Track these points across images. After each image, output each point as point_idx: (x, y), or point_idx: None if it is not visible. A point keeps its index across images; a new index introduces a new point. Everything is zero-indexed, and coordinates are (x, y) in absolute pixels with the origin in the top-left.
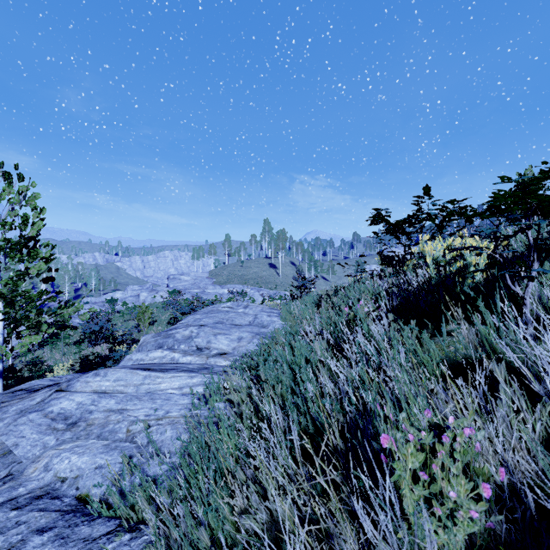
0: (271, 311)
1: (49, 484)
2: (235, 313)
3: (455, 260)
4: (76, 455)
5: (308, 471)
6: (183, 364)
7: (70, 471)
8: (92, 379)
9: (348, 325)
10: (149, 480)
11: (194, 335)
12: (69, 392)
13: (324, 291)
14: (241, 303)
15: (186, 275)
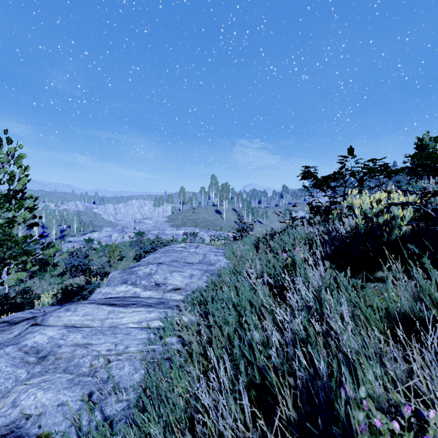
0: (217, 251)
1: (15, 421)
2: (188, 252)
3: (383, 213)
4: (41, 391)
5: (256, 422)
6: (143, 299)
7: (35, 408)
8: (63, 314)
9: (286, 269)
10: (104, 424)
11: (153, 272)
12: (43, 326)
13: (262, 235)
14: (192, 244)
15: (149, 219)
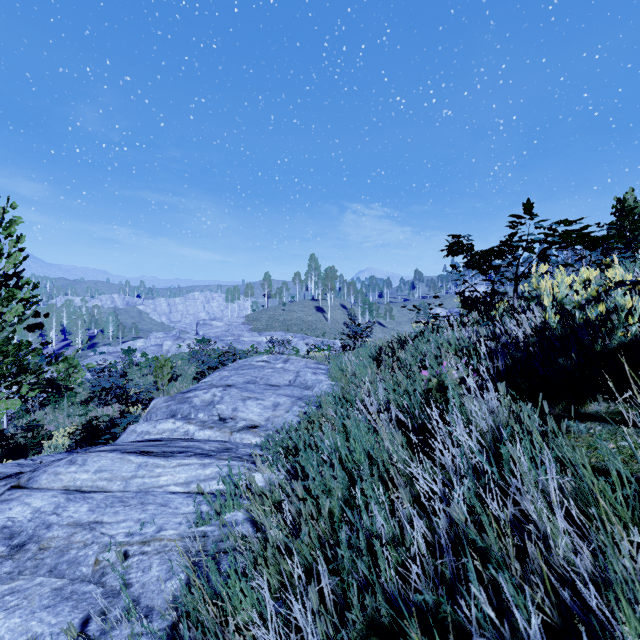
0: (317, 367)
1: None
2: (272, 369)
3: (595, 302)
4: (1, 614)
5: None
6: (198, 443)
7: None
8: (64, 469)
9: (427, 396)
10: None
11: (217, 400)
12: (28, 489)
13: (385, 343)
14: (279, 356)
15: (218, 320)
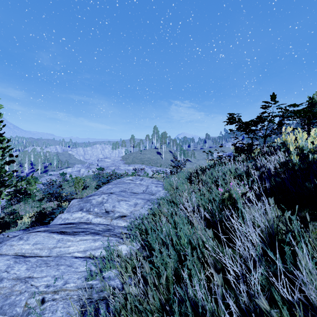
0: (157, 183)
1: None
2: (134, 184)
3: None
4: None
5: None
6: (93, 225)
7: None
8: (16, 242)
9: (222, 203)
10: None
11: (104, 201)
12: None
13: (194, 170)
14: (138, 177)
15: (108, 158)
